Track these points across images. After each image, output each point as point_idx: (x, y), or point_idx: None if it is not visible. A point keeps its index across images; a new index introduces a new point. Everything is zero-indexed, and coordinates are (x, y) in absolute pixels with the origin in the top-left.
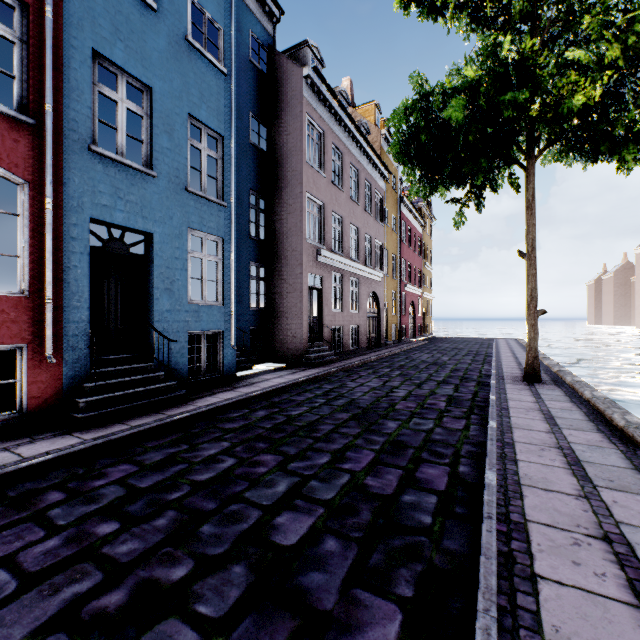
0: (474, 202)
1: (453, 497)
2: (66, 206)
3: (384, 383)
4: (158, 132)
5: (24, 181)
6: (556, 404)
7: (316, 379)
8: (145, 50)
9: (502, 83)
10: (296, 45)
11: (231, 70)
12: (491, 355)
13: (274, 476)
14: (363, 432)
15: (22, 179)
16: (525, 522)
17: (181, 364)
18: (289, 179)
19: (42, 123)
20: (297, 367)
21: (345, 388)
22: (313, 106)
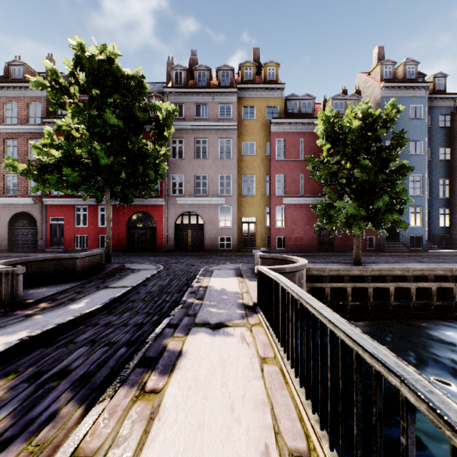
0: None
1: None
2: None
3: None
4: None
5: None
6: None
7: None
8: None
9: None
10: None
11: (425, 152)
12: None
13: (426, 259)
14: None
15: None
16: None
17: (407, 243)
18: None
19: None
20: None
21: None
22: None
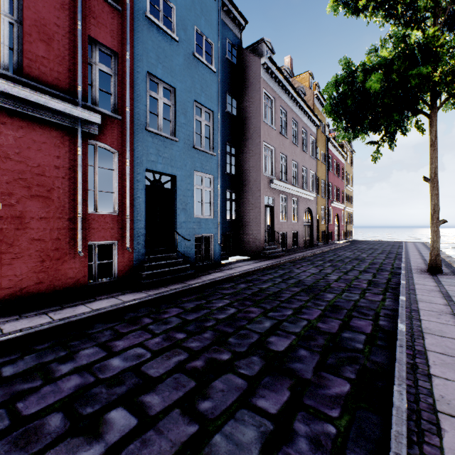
0: (388, 143)
1: (376, 336)
2: (135, 163)
3: (320, 271)
4: (179, 114)
5: (116, 151)
6: (453, 288)
7: (272, 267)
8: (172, 66)
9: (410, 60)
10: (255, 42)
11: (218, 69)
12: (401, 254)
13: (261, 319)
14: (311, 299)
15: (115, 150)
16: (425, 350)
17: (191, 254)
18: (251, 133)
19: (124, 118)
20: (257, 259)
21: (293, 273)
22: (267, 83)
